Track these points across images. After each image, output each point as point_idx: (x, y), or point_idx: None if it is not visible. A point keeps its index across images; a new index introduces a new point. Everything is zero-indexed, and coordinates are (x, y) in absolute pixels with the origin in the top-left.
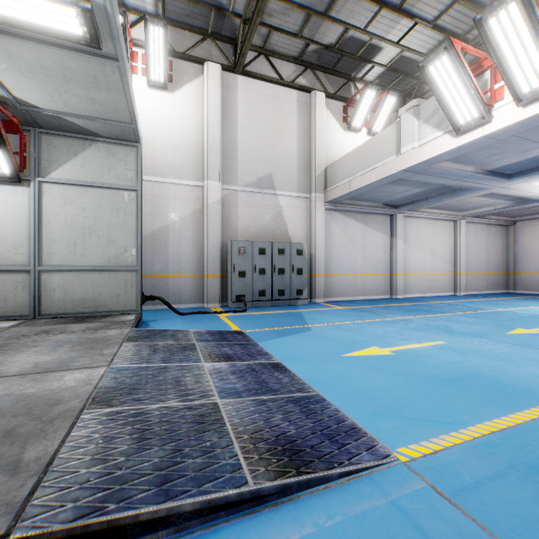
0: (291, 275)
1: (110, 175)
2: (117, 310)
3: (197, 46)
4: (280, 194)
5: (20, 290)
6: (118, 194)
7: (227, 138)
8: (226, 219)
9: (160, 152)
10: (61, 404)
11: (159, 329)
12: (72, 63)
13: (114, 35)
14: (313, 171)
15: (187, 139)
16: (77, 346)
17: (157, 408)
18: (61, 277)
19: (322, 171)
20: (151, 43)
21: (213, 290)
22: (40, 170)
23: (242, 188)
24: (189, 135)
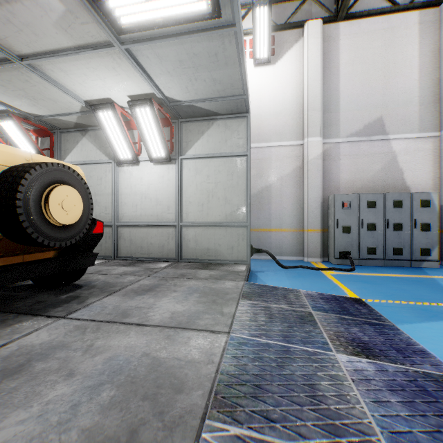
0: (412, 232)
1: (226, 145)
2: (231, 259)
3: (297, 12)
4: (394, 139)
5: (170, 240)
6: (232, 160)
7: (328, 91)
8: (327, 173)
9: (264, 120)
10: (184, 393)
11: (269, 286)
12: (199, 48)
13: None
14: None
15: (287, 103)
16: (202, 297)
17: None
18: (194, 231)
19: None
20: (257, 25)
21: (313, 245)
22: (181, 150)
23: (344, 139)
24: (290, 98)
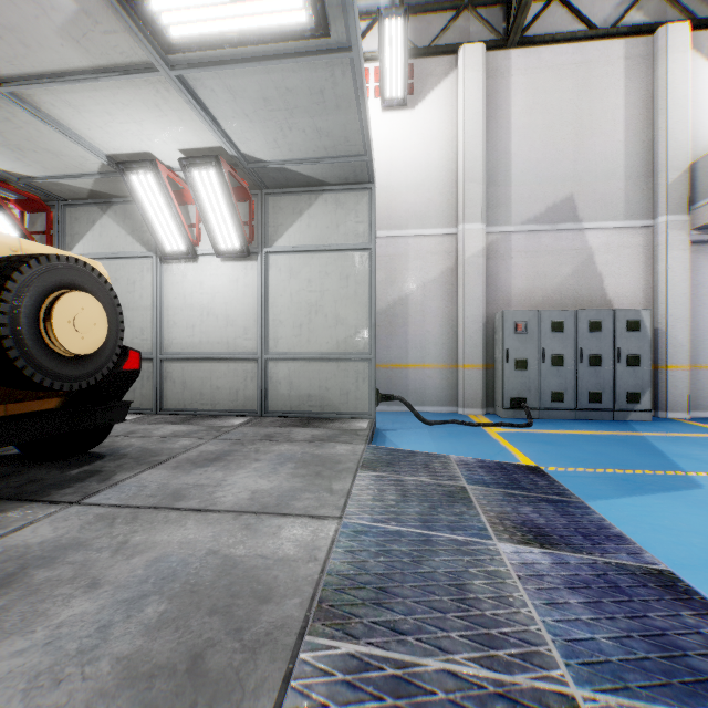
0: (615, 368)
1: (338, 233)
2: (346, 412)
3: (447, 30)
4: (590, 228)
5: (248, 382)
6: (347, 257)
7: (494, 154)
8: (493, 279)
9: (397, 195)
10: (273, 603)
11: (403, 450)
12: (296, 80)
13: (347, 2)
14: (661, 175)
15: (433, 169)
16: (300, 468)
17: (437, 672)
18: (287, 367)
19: (681, 172)
20: (386, 46)
21: (472, 389)
22: (266, 239)
23: (518, 227)
24: (437, 162)
